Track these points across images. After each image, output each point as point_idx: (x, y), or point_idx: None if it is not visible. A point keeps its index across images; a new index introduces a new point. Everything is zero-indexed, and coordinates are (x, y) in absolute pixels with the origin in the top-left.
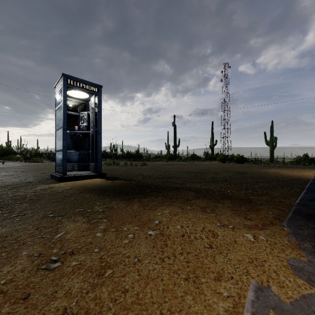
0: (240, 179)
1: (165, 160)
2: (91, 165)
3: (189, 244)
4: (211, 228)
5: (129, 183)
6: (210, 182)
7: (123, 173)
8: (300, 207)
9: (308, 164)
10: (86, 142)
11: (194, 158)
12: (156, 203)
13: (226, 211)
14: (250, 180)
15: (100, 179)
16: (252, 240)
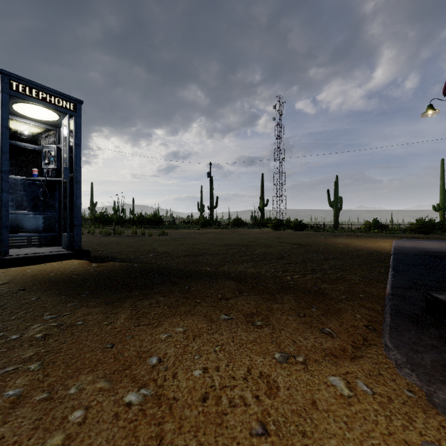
0: (303, 256)
1: (196, 226)
2: (63, 236)
3: (216, 426)
4: (265, 368)
5: (128, 267)
6: (260, 262)
7: (124, 249)
8: (397, 303)
9: (379, 231)
10: (56, 198)
11: (237, 224)
12: (163, 310)
13: (289, 321)
14: (316, 257)
15: (78, 261)
16: (345, 395)
